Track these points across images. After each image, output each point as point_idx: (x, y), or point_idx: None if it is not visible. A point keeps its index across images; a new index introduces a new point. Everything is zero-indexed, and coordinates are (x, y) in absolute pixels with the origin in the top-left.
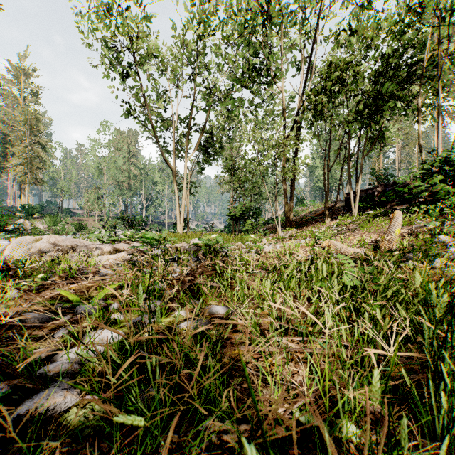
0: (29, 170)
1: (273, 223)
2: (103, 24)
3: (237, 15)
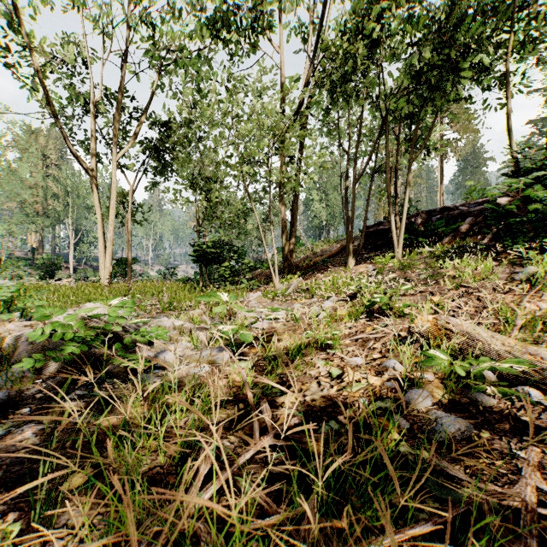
0: None
1: (262, 268)
2: None
3: None
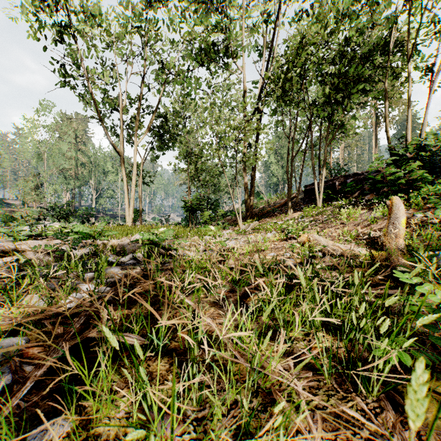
0: None
1: (231, 215)
2: None
3: None
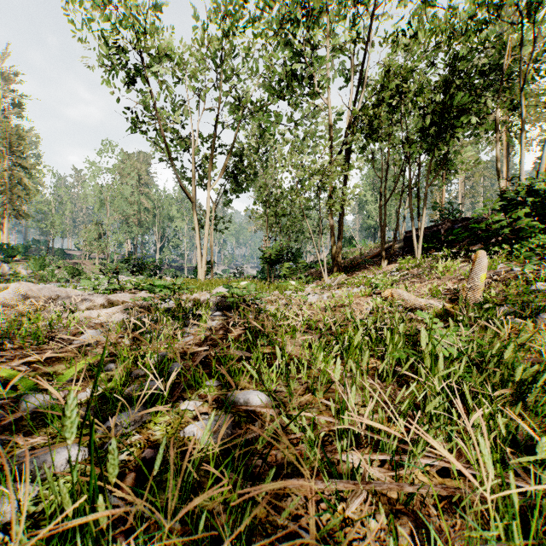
0: (9, 200)
1: (316, 268)
2: (101, 11)
3: (274, 5)
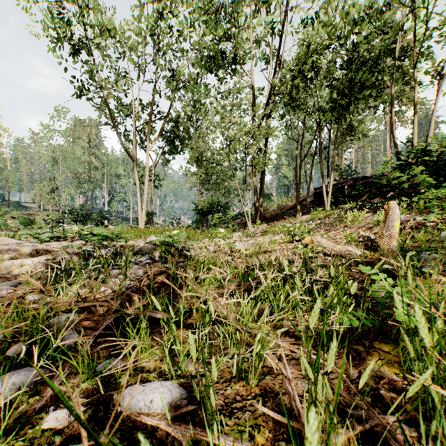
0: None
1: (242, 218)
2: None
3: None
